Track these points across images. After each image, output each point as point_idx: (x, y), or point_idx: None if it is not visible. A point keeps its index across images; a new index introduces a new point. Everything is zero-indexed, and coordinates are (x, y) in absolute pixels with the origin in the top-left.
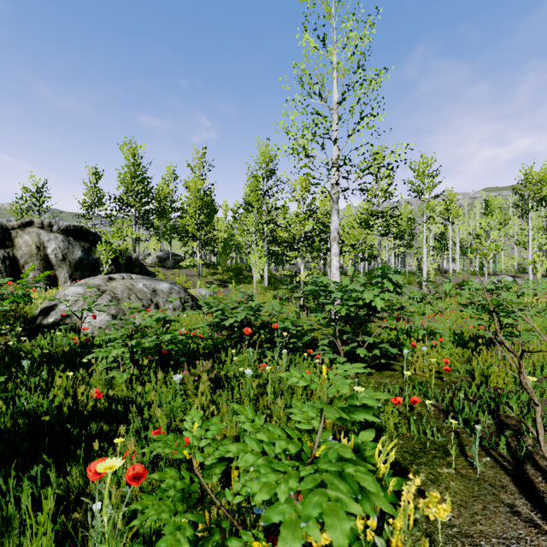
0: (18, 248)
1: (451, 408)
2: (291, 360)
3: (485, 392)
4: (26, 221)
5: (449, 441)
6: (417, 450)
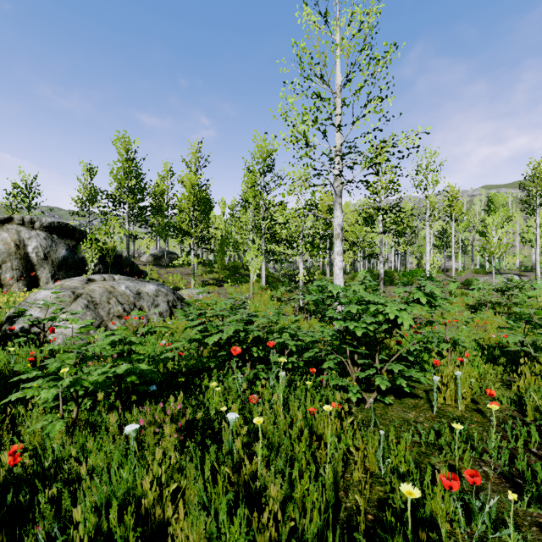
0: None
1: (514, 471)
2: (290, 381)
3: None
4: (4, 217)
5: None
6: None
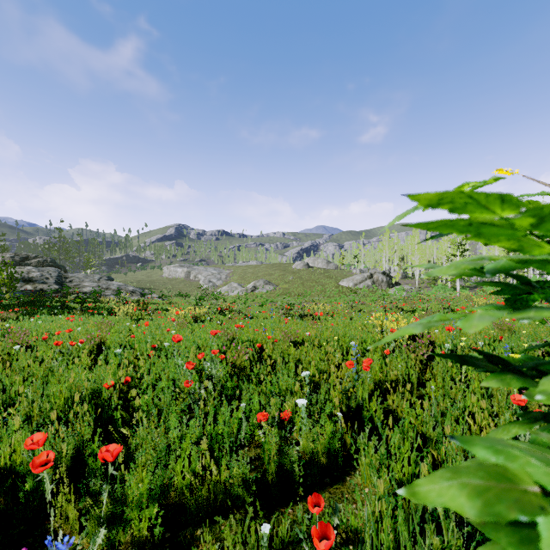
0: (374, 278)
1: None
2: None
3: None
4: (375, 272)
5: None
6: None
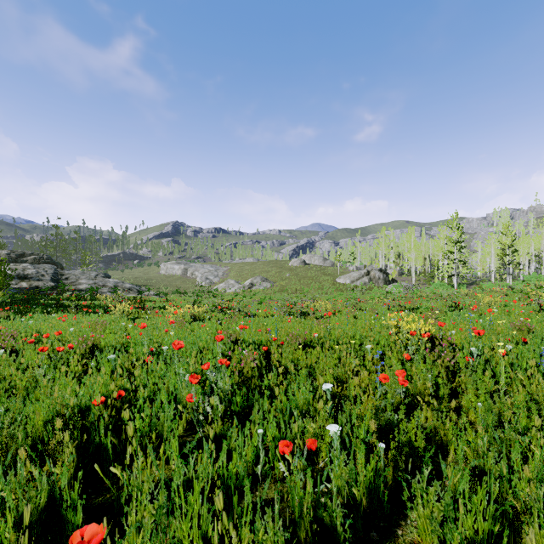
0: (371, 275)
1: None
2: None
3: None
4: (371, 269)
5: None
6: None
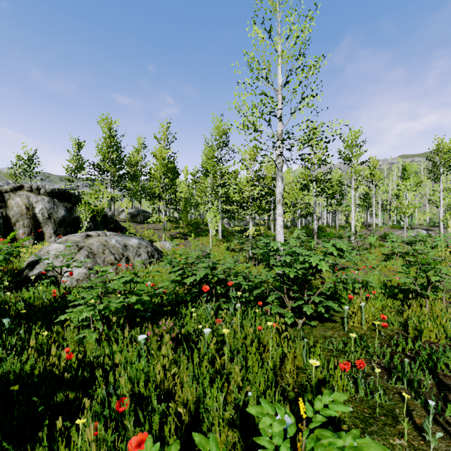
0: (10, 208)
1: (392, 366)
2: (244, 311)
3: (423, 351)
4: (17, 186)
5: (395, 405)
6: (367, 416)
